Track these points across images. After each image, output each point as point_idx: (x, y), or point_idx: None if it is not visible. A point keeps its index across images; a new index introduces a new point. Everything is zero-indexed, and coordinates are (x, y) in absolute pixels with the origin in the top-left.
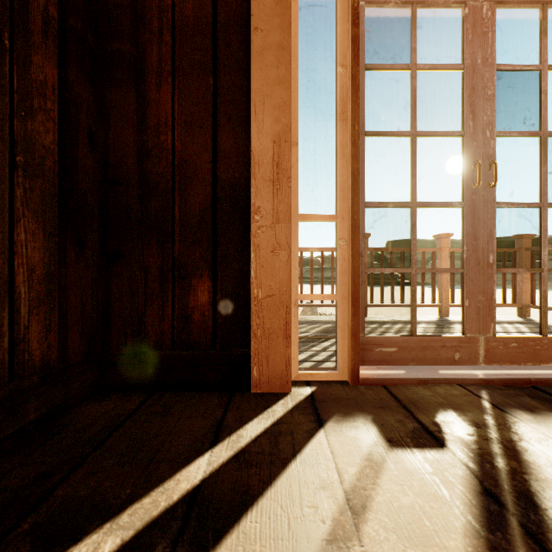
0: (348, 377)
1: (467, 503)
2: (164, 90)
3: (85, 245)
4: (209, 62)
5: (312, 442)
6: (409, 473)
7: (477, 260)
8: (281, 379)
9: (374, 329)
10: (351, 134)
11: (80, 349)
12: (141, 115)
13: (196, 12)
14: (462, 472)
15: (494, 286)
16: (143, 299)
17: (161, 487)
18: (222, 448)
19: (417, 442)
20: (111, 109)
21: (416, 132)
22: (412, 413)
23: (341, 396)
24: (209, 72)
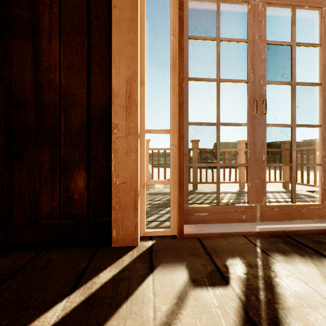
0: (176, 233)
1: None
2: (53, 44)
3: None
4: (84, 27)
5: (142, 285)
6: (202, 307)
7: (255, 158)
8: (132, 237)
9: (200, 197)
10: (178, 79)
11: None
12: (37, 60)
13: None
14: (237, 304)
15: (265, 174)
16: (38, 185)
17: None
18: (78, 294)
19: (212, 282)
20: (14, 54)
21: (219, 79)
22: (212, 258)
23: (170, 247)
24: (84, 33)
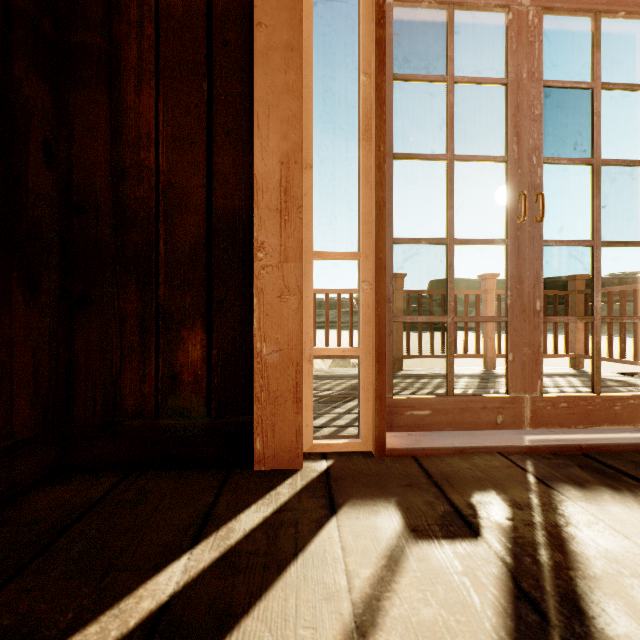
0: (372, 447)
1: (500, 613)
2: (145, 96)
3: (39, 288)
4: (202, 63)
5: (320, 535)
6: (434, 573)
7: (522, 306)
8: (290, 453)
9: (410, 384)
10: (375, 157)
11: (31, 421)
12: (116, 125)
13: (186, 0)
14: (498, 570)
15: (541, 337)
16: (119, 355)
17: (116, 608)
18: (206, 547)
19: (447, 531)
20: (76, 116)
21: (452, 156)
22: (444, 492)
23: (362, 471)
24: (202, 74)
